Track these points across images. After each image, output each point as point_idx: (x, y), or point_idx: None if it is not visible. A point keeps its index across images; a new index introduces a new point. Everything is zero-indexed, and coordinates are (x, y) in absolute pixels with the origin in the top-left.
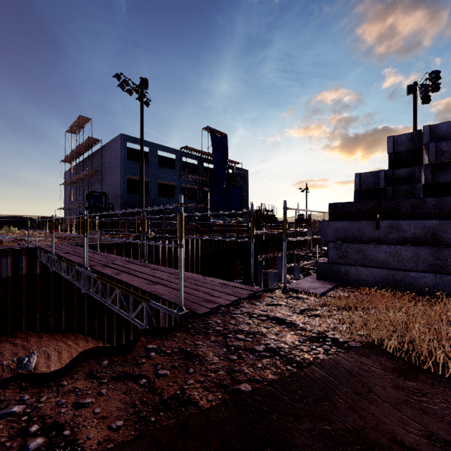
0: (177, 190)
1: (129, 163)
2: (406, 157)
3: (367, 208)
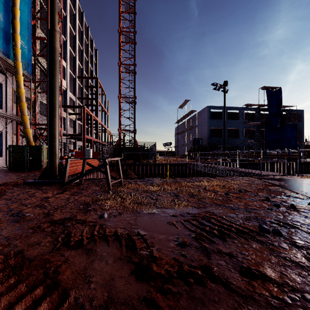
0: (240, 133)
1: (211, 121)
2: None
3: None
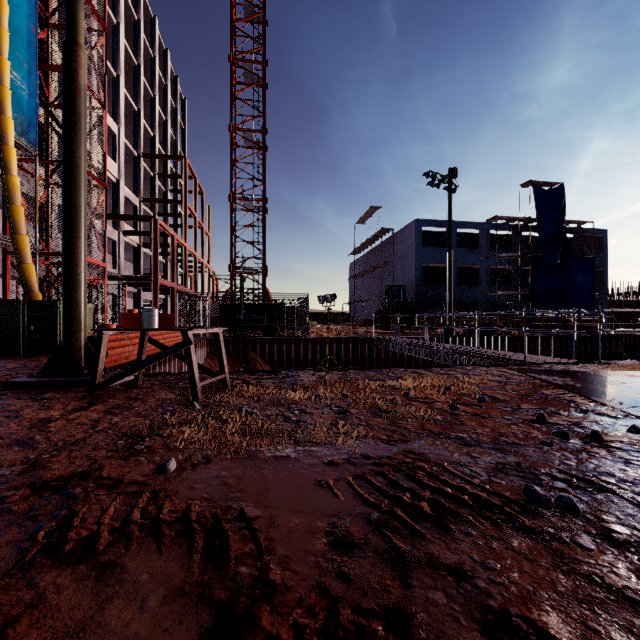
0: (481, 275)
1: (424, 251)
2: None
3: None
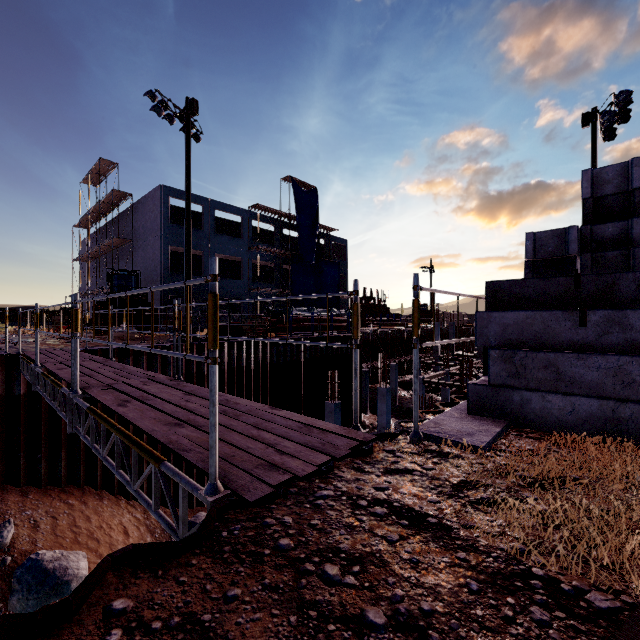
0: (244, 268)
1: (172, 229)
2: (614, 204)
3: (555, 289)
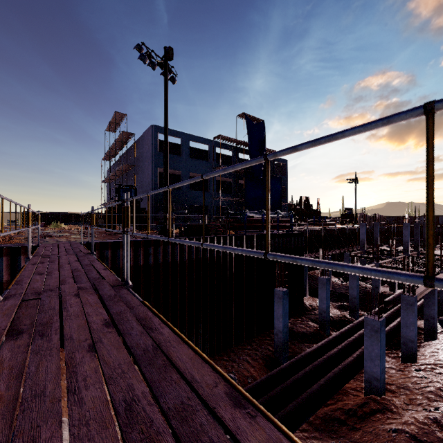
0: (210, 183)
1: (160, 156)
2: None
3: None
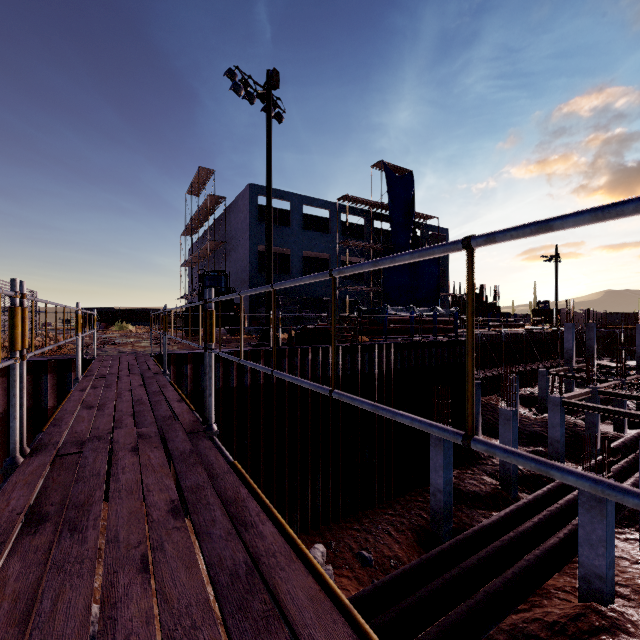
0: (332, 266)
1: (261, 227)
2: None
3: None
